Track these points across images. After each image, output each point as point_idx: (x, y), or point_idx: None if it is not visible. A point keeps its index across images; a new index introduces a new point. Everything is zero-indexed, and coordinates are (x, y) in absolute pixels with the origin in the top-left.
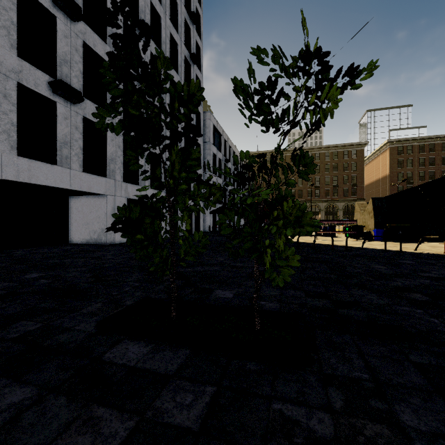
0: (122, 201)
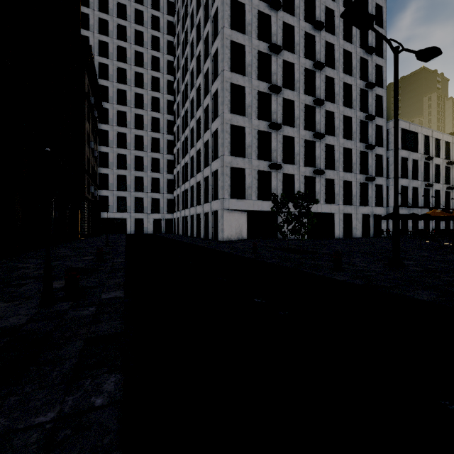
0: None
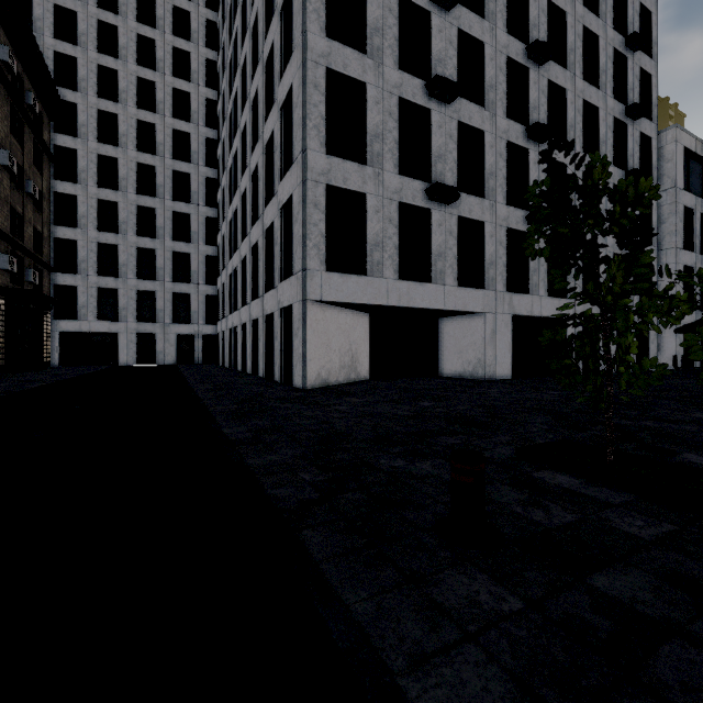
0: (504, 320)
